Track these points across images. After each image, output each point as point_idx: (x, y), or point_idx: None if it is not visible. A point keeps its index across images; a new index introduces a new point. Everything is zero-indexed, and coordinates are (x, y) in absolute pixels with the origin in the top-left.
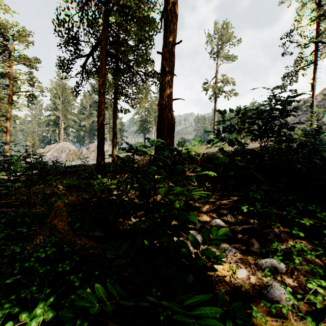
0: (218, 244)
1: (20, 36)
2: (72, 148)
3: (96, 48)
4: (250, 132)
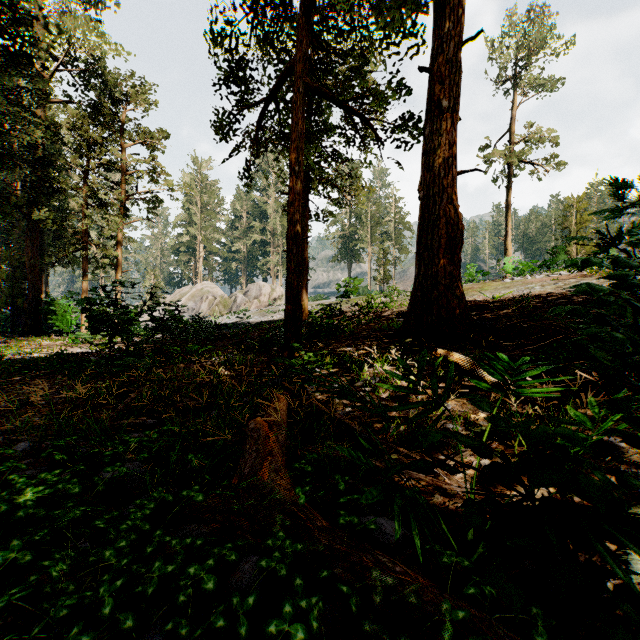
0: None
1: (137, 95)
2: (217, 293)
3: (282, 82)
4: None
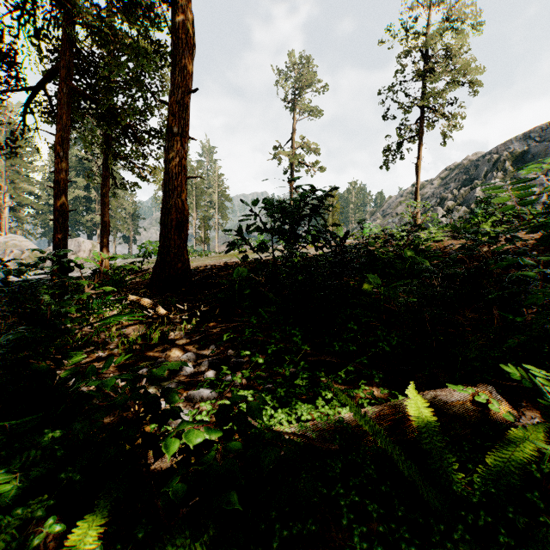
0: (165, 380)
1: None
2: (28, 247)
3: (51, 78)
4: (281, 235)
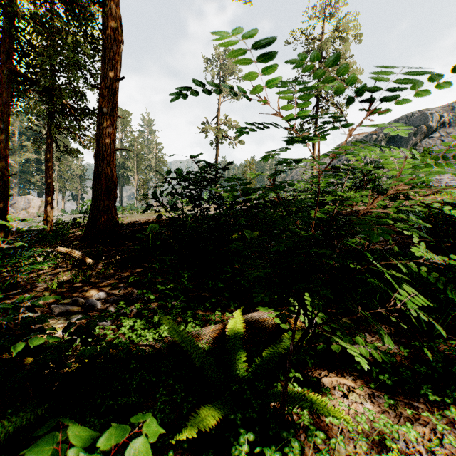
0: (75, 314)
1: None
2: None
3: None
4: (189, 198)
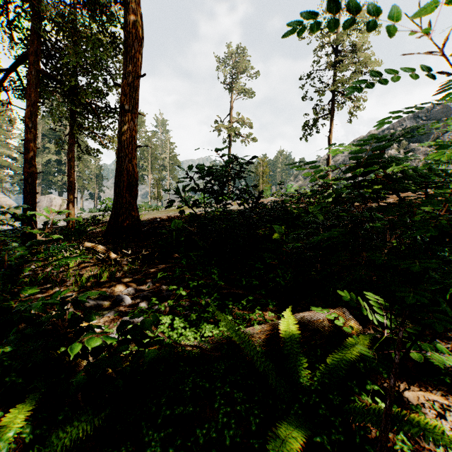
0: (107, 309)
1: None
2: (7, 202)
3: (22, 62)
4: (211, 193)
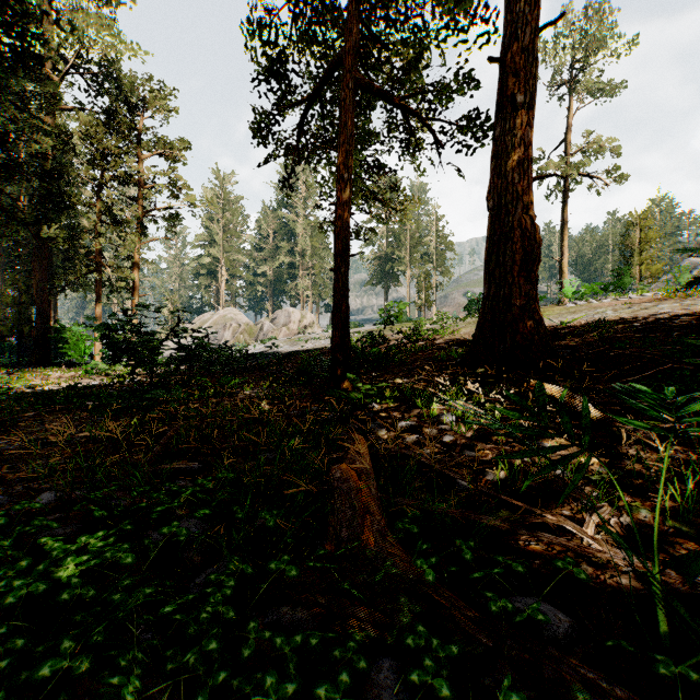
0: None
1: (156, 100)
2: (241, 320)
3: (327, 78)
4: None
